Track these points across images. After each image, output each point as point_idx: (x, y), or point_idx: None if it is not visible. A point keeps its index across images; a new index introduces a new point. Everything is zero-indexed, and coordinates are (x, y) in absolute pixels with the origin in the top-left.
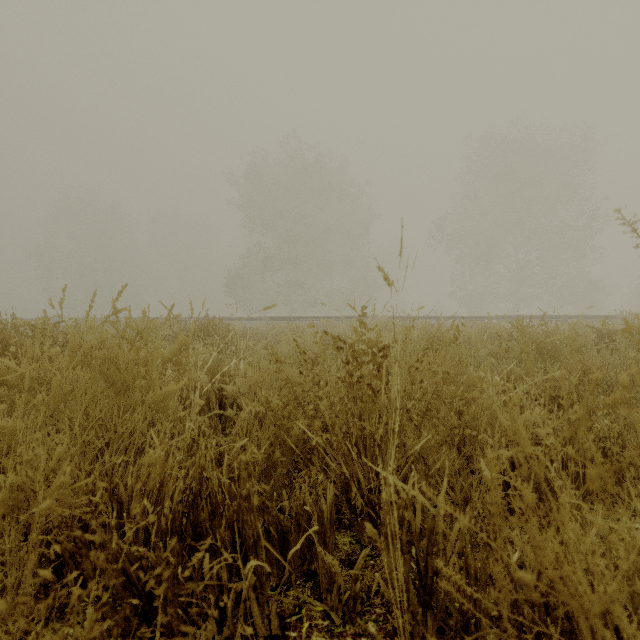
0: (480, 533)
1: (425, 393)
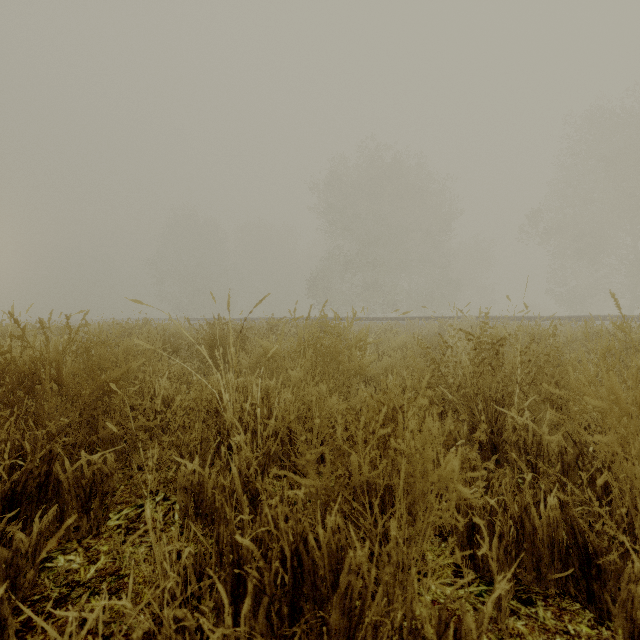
0: (564, 396)
1: (530, 371)
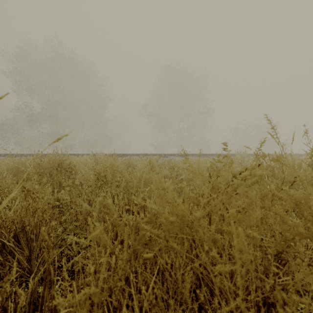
0: None
1: None
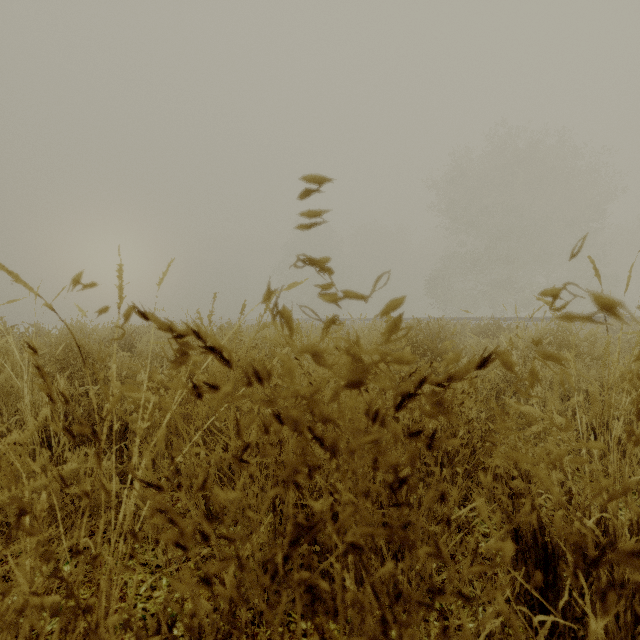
0: None
1: None
